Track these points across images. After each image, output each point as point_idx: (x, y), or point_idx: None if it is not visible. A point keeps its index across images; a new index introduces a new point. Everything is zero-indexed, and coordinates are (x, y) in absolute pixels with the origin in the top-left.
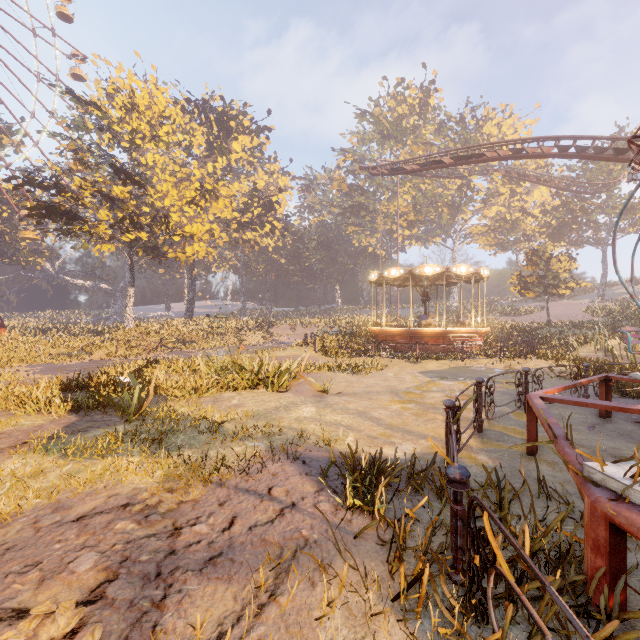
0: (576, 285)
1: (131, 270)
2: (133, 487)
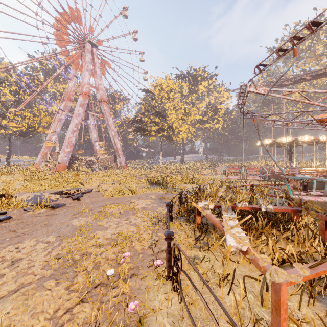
0: None
1: (161, 146)
2: (161, 193)
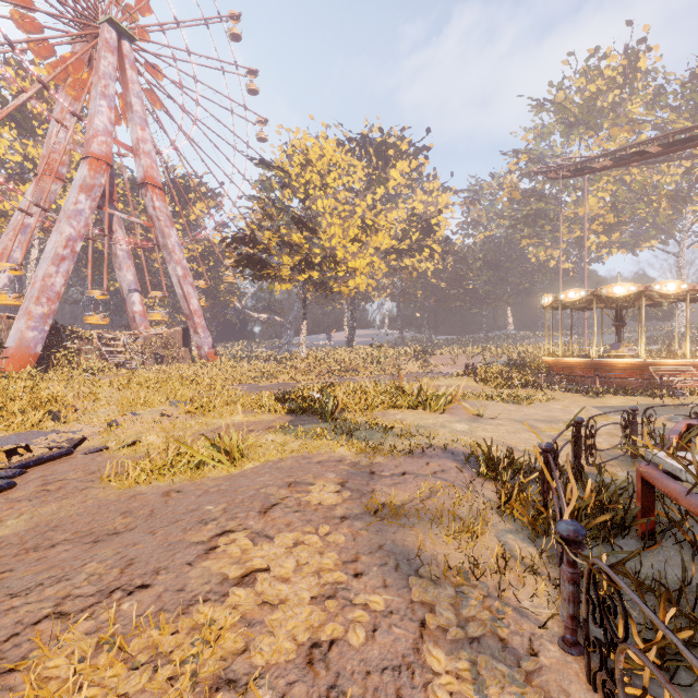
0: None
1: (304, 305)
2: (341, 454)
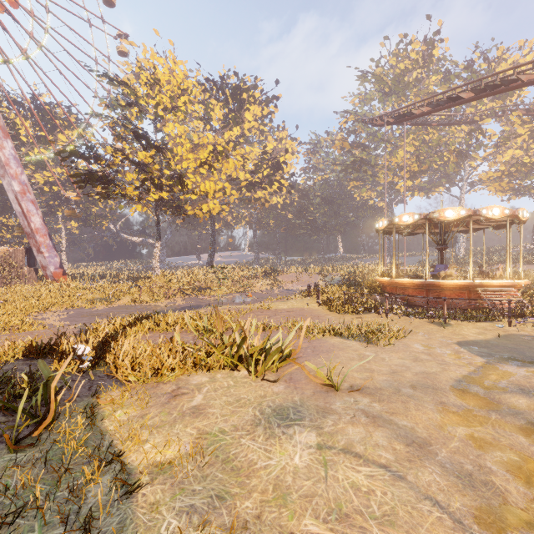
0: None
1: (157, 226)
2: None
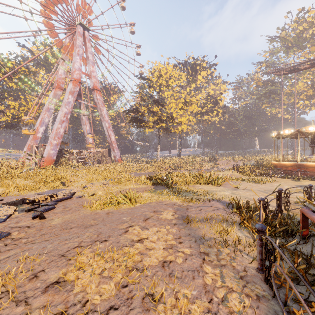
0: None
1: (159, 138)
2: (174, 201)
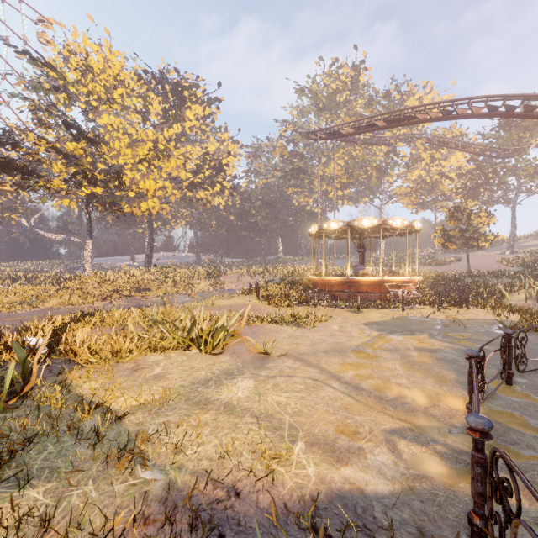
0: (494, 238)
1: (89, 223)
2: None
